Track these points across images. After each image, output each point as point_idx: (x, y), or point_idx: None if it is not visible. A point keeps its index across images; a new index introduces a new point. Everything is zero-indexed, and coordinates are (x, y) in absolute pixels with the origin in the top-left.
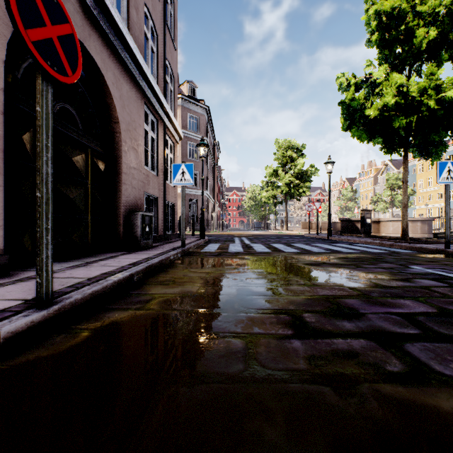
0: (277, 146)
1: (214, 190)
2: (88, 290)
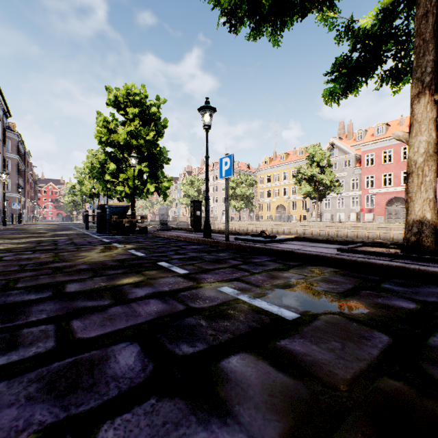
0: (76, 170)
1: (24, 190)
2: (11, 226)
